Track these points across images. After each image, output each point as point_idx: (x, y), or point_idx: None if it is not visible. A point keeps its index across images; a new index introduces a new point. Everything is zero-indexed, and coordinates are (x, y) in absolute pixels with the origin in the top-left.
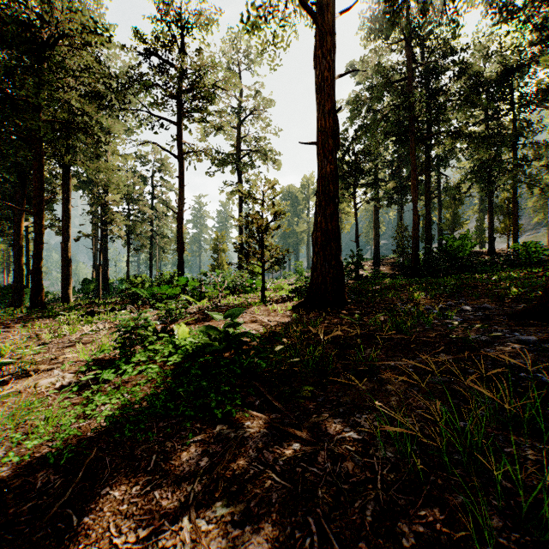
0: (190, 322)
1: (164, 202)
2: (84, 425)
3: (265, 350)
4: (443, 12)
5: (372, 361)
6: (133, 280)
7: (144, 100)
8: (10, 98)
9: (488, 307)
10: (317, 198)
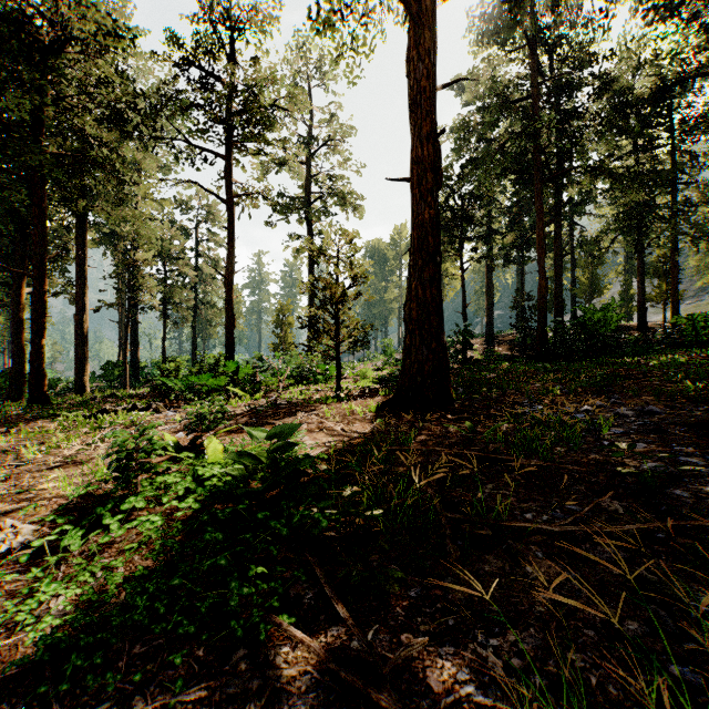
0: (234, 429)
1: (211, 262)
2: (11, 642)
3: (332, 485)
4: (578, 9)
5: (499, 519)
6: (163, 366)
7: (185, 128)
8: (3, 123)
9: (655, 411)
10: (411, 256)
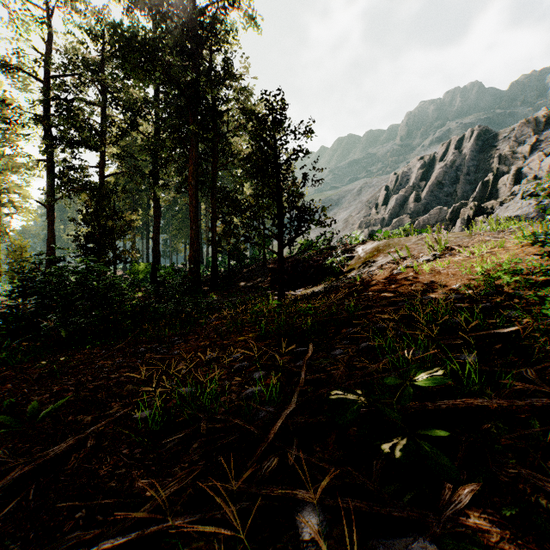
0: None
1: None
2: None
3: None
4: None
5: None
6: None
7: None
8: None
9: None
10: (47, 262)
